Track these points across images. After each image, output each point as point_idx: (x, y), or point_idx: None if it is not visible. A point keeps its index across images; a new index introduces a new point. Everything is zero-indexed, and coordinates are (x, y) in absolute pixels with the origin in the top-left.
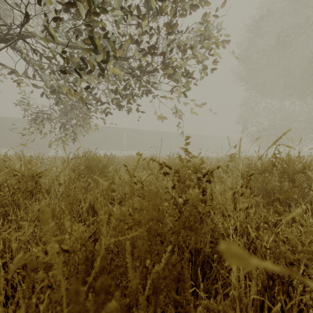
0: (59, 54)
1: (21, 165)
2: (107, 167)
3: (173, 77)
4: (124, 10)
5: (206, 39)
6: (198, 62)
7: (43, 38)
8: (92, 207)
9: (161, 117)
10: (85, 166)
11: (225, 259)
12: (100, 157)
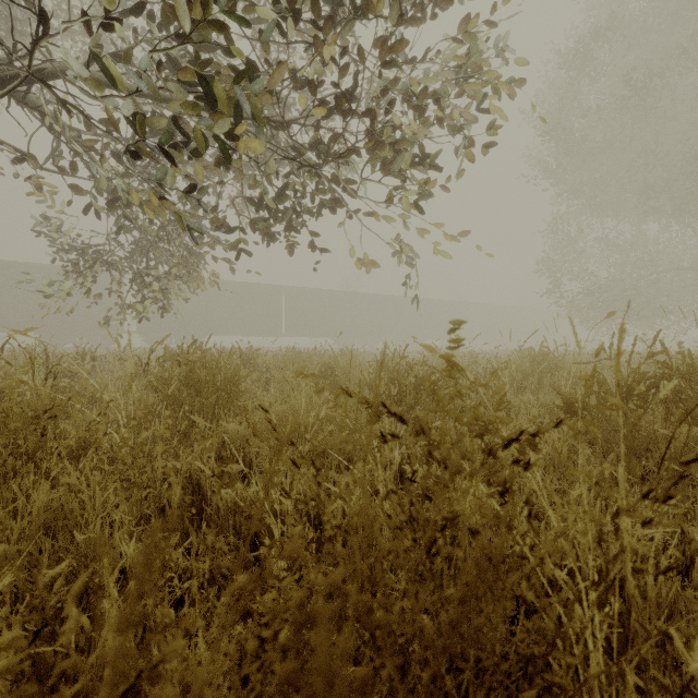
0: (123, 112)
1: (33, 375)
2: (235, 382)
3: (393, 167)
4: (279, 8)
5: (471, 77)
6: (451, 132)
7: (86, 75)
8: (196, 485)
9: (366, 262)
10: (184, 379)
11: (566, 695)
12: (220, 358)
